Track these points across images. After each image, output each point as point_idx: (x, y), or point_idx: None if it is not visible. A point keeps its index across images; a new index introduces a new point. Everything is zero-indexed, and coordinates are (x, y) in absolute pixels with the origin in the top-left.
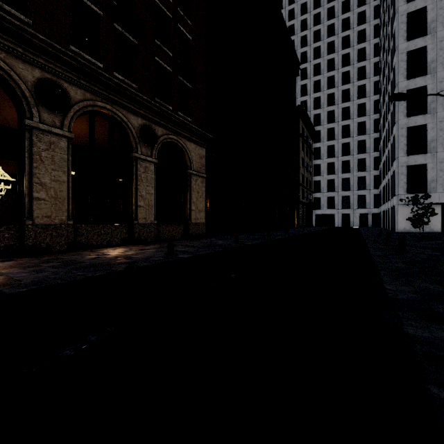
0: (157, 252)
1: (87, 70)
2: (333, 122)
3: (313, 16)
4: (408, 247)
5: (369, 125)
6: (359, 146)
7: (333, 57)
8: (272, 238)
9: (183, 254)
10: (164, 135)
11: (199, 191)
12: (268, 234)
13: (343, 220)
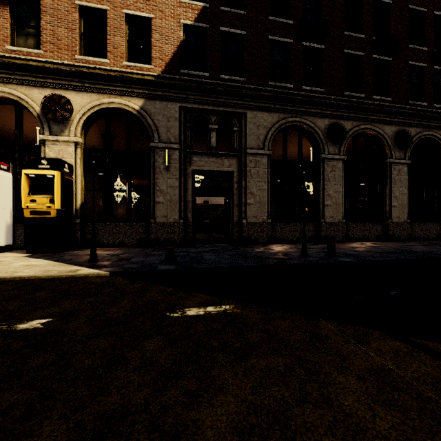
0: (431, 248)
1: (355, 105)
2: None
3: None
4: None
5: None
6: None
7: None
8: None
9: None
10: (417, 134)
11: None
12: None
13: None
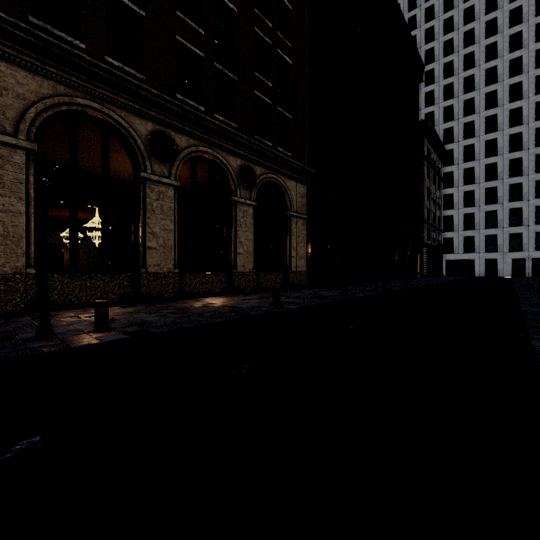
0: (261, 302)
1: (191, 116)
2: (472, 137)
3: (443, 1)
4: None
5: (527, 136)
6: (512, 167)
7: (472, 50)
8: (389, 290)
9: (290, 305)
10: (263, 175)
11: (300, 235)
12: (383, 285)
13: (487, 268)
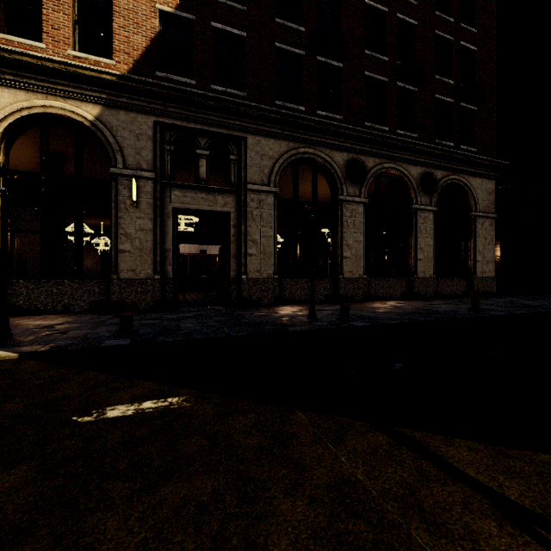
0: (454, 307)
1: (378, 139)
2: None
3: None
4: None
5: None
6: None
7: None
8: None
9: (493, 312)
10: (444, 178)
11: (486, 237)
12: None
13: None
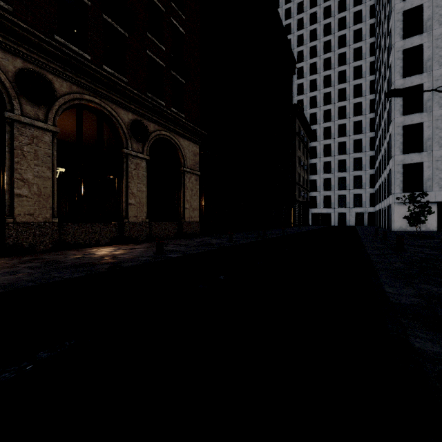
0: (147, 251)
1: (73, 61)
2: (329, 121)
3: (310, 16)
4: (405, 246)
5: (365, 124)
6: (355, 145)
7: (329, 56)
8: (268, 237)
9: (173, 254)
10: (156, 131)
11: (193, 189)
12: (264, 233)
13: (339, 219)
